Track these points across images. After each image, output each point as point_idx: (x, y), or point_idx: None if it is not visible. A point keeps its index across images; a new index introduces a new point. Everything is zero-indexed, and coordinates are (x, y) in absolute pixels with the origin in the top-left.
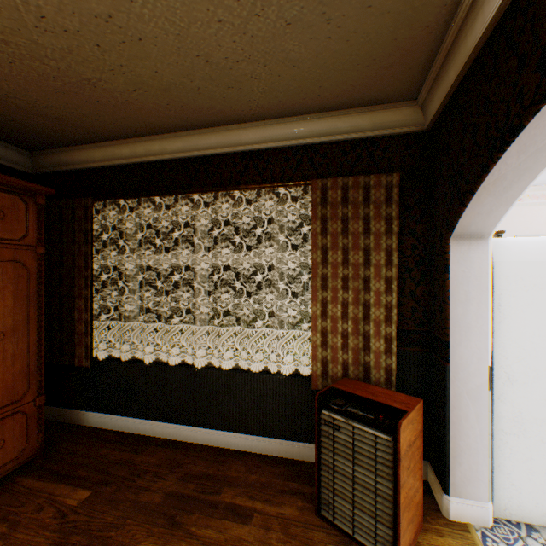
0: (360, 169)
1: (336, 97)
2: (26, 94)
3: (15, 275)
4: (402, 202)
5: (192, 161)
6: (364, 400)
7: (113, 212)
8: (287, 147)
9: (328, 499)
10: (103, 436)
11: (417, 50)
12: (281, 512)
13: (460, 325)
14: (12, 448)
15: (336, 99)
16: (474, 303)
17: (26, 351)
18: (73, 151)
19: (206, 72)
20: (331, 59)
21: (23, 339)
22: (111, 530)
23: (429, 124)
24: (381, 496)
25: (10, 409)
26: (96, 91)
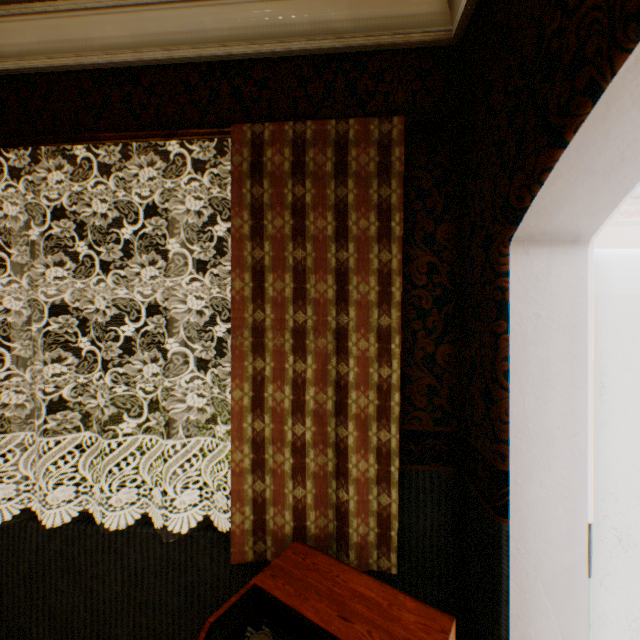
0: (332, 113)
1: None
2: None
3: None
4: (410, 181)
5: None
6: (320, 639)
7: None
8: (191, 62)
9: None
10: None
11: None
12: None
13: (530, 435)
14: None
15: None
16: (560, 385)
17: None
18: None
19: None
20: None
21: None
22: None
23: (462, 17)
24: None
25: None
26: None
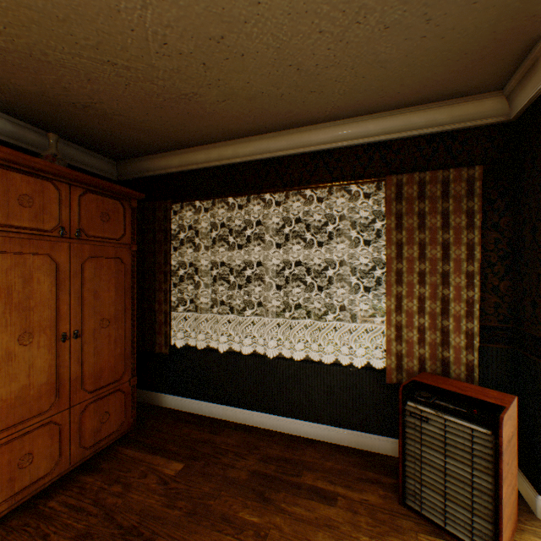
0: (436, 163)
1: (415, 93)
2: (130, 111)
3: (116, 270)
4: (483, 195)
5: (262, 163)
6: (452, 394)
7: (187, 213)
8: (358, 145)
9: (414, 489)
10: (181, 417)
11: (515, 40)
12: (363, 498)
13: None
14: (114, 421)
15: (415, 95)
16: None
17: (124, 336)
18: (154, 159)
19: (294, 80)
20: (420, 57)
21: (122, 326)
22: (209, 499)
23: (516, 113)
24: (479, 489)
25: (113, 387)
26: (189, 104)
